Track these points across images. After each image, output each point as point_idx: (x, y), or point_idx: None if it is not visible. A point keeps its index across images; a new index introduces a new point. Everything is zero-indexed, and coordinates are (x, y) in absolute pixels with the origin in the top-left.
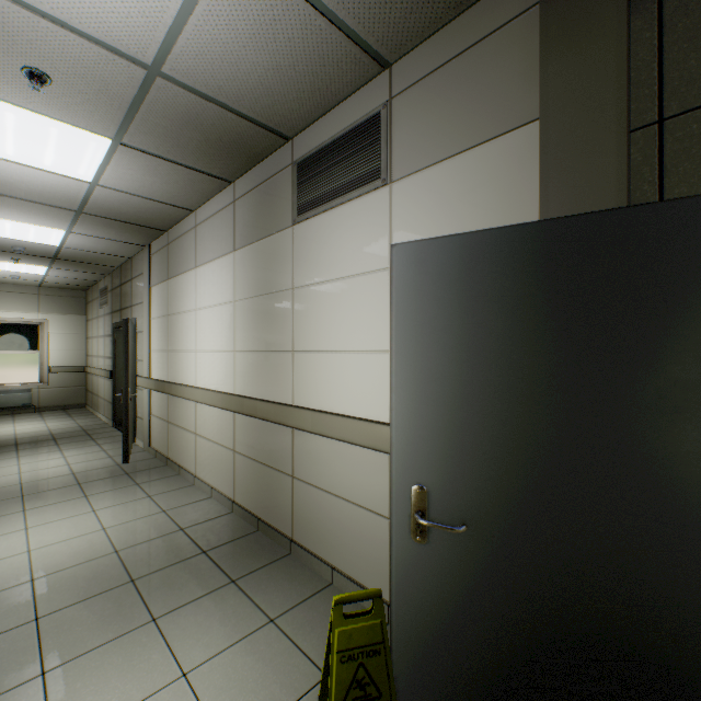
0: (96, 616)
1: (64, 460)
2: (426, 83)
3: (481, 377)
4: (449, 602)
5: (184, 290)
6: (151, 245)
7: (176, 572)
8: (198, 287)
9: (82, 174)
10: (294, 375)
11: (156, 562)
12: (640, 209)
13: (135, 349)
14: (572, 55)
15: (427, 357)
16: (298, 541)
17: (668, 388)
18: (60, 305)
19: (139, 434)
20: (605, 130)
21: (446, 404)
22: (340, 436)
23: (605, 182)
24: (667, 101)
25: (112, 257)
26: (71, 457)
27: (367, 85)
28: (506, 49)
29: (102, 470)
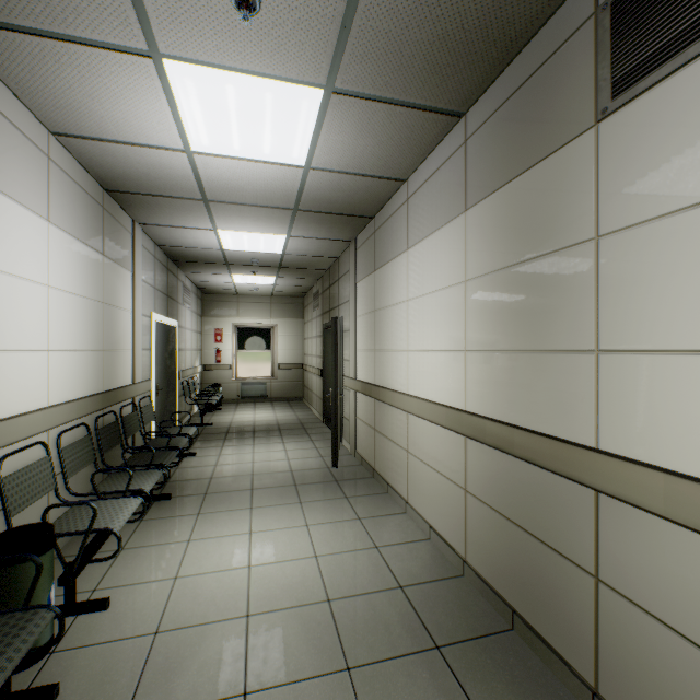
0: None
1: (284, 454)
2: None
3: None
4: None
5: (392, 280)
6: (357, 239)
7: (403, 677)
8: (410, 272)
9: (296, 157)
10: (599, 394)
11: (374, 641)
12: None
13: (341, 349)
14: None
15: None
16: None
17: None
18: (285, 310)
19: (345, 435)
20: None
21: None
22: None
23: None
24: None
25: (322, 260)
26: (290, 451)
27: None
28: None
29: (314, 471)
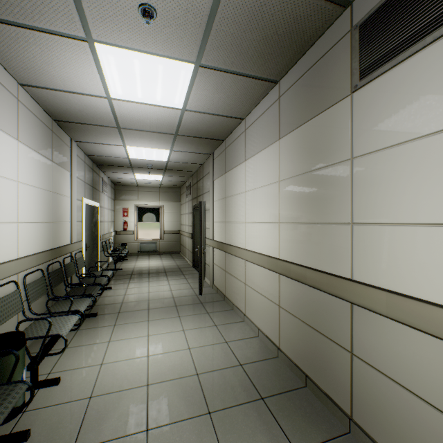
0: None
1: (168, 287)
2: None
3: None
4: None
5: (236, 179)
6: (214, 153)
7: (242, 416)
8: (247, 175)
9: (177, 103)
10: (353, 248)
11: (224, 396)
12: None
13: (204, 221)
14: None
15: None
16: (360, 424)
17: None
18: (168, 196)
19: (207, 274)
20: None
21: None
22: None
23: None
24: None
25: (192, 165)
26: (172, 285)
27: None
28: None
29: (187, 297)
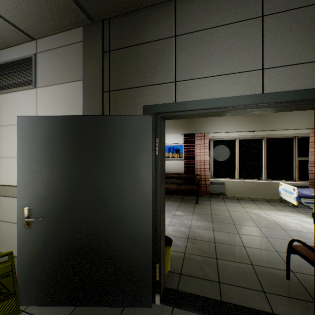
0: None
1: None
2: (50, 53)
3: (50, 166)
4: (39, 247)
5: None
6: None
7: None
8: None
9: None
10: None
11: None
12: (92, 117)
13: None
14: (90, 63)
15: (31, 159)
16: None
17: (98, 167)
18: None
19: None
20: (97, 90)
21: (38, 176)
22: (14, 195)
23: (97, 105)
24: (111, 86)
25: None
26: None
27: (27, 43)
28: (75, 52)
29: None
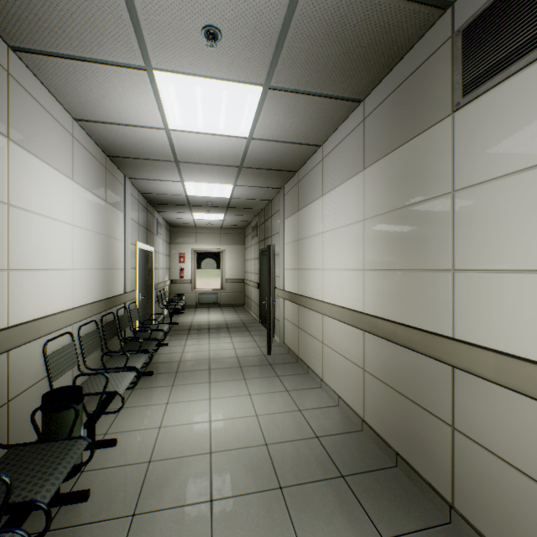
0: (253, 522)
1: (232, 345)
2: None
3: None
4: None
5: (311, 217)
6: (285, 187)
7: (318, 494)
8: (324, 212)
9: (242, 131)
10: (454, 300)
11: (298, 471)
12: None
13: (273, 268)
14: None
15: None
16: (463, 514)
17: None
18: (231, 239)
19: (276, 331)
20: None
21: None
22: None
23: None
24: None
25: (259, 202)
26: (236, 343)
27: None
28: None
29: (254, 357)
